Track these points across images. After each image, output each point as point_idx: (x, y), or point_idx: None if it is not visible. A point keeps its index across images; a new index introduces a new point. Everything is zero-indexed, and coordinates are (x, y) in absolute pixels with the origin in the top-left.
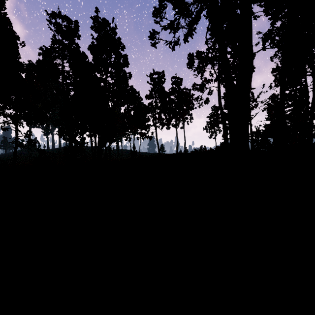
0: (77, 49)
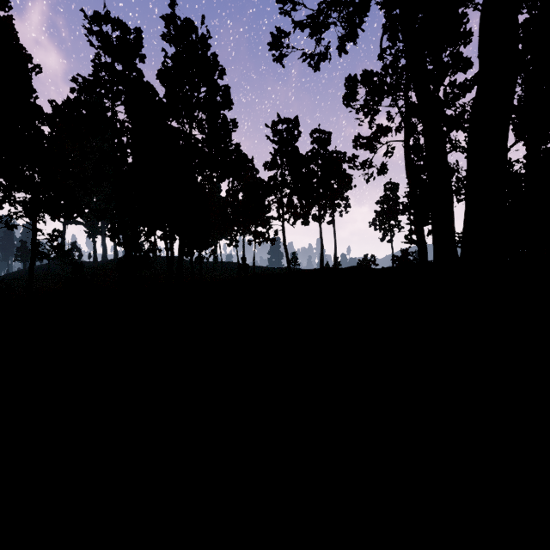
0: (139, 81)
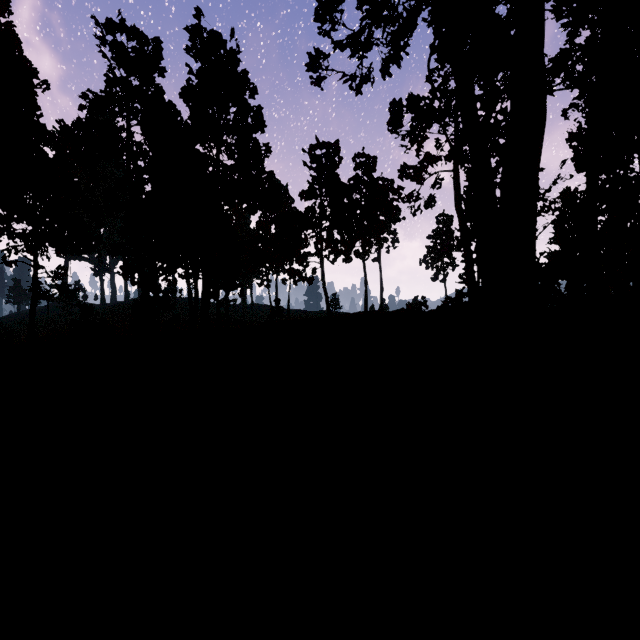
0: (159, 98)
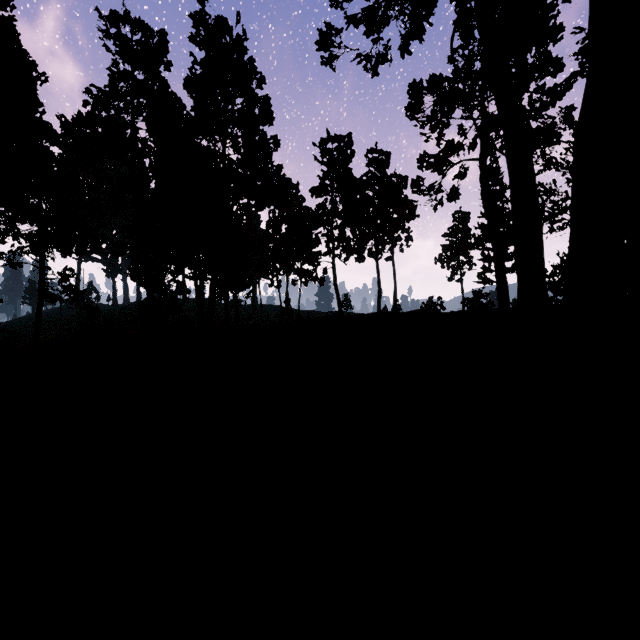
0: (164, 92)
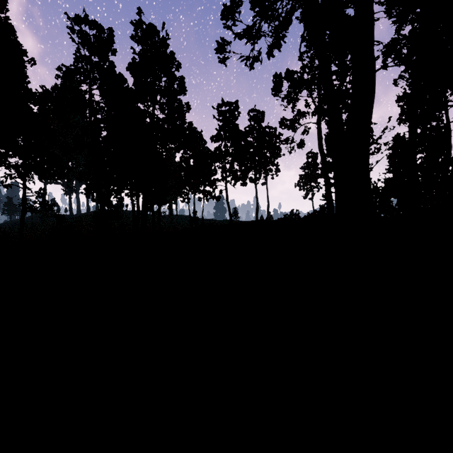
0: (111, 70)
